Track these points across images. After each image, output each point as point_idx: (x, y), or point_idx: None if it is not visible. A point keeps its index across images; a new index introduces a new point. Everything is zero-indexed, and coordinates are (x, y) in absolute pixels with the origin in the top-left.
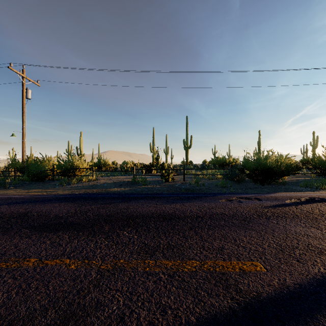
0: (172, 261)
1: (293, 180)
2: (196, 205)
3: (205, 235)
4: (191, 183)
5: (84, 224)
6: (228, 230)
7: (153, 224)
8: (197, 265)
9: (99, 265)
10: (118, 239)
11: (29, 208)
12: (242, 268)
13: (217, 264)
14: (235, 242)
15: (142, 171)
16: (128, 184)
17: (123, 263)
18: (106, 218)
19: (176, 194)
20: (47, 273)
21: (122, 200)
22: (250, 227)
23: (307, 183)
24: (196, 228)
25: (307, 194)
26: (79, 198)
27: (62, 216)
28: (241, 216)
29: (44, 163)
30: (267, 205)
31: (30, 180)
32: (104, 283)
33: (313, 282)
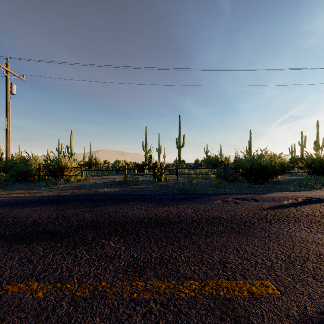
0: (166, 281)
1: (286, 179)
2: (191, 207)
3: (202, 245)
4: (184, 183)
5: (64, 232)
6: (228, 237)
7: (144, 231)
8: (196, 287)
9: (74, 291)
10: (102, 252)
11: (4, 213)
12: (251, 291)
13: (221, 285)
14: (237, 253)
15: (134, 170)
16: (119, 184)
17: (104, 287)
18: (91, 224)
19: (169, 195)
20: (4, 305)
21: (111, 202)
22: (252, 234)
23: (301, 182)
24: (193, 235)
25: (303, 194)
26: (64, 201)
27: (41, 223)
28: (240, 219)
29: (30, 162)
30: (265, 207)
31: (13, 180)
32: (77, 320)
33: None
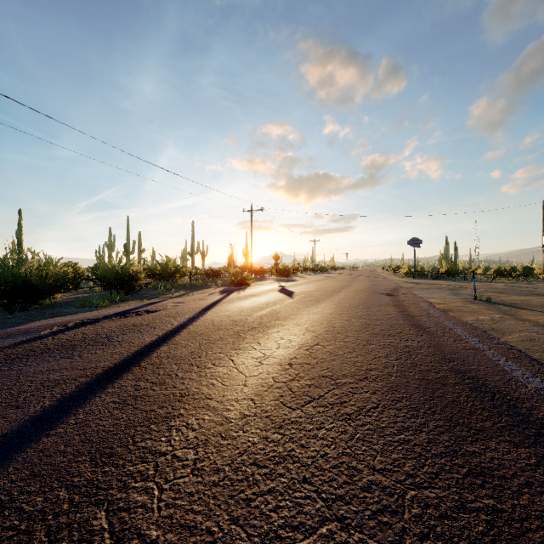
0: None
1: (71, 299)
2: None
3: None
4: None
5: None
6: None
7: None
8: None
9: None
10: None
11: None
12: None
13: None
14: None
15: None
16: None
17: None
18: None
19: None
20: None
21: None
22: None
23: (87, 300)
24: None
25: (80, 317)
26: None
27: None
28: None
29: None
30: (2, 346)
31: None
32: None
33: (27, 422)
